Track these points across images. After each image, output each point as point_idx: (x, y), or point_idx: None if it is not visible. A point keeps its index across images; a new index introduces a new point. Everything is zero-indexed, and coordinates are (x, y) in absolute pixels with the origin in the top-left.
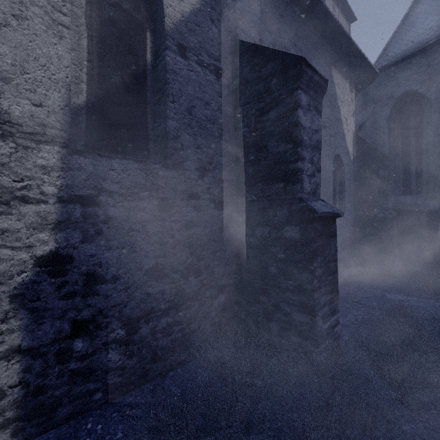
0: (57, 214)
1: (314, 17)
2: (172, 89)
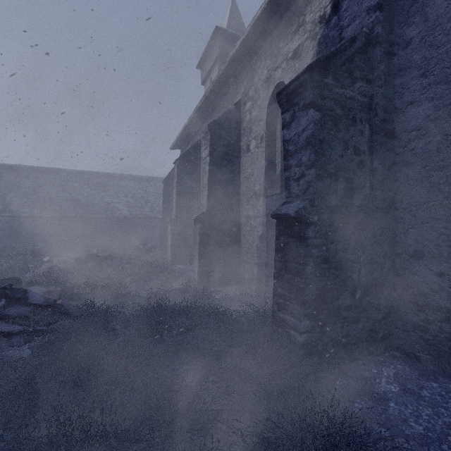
0: (262, 221)
1: None
2: None
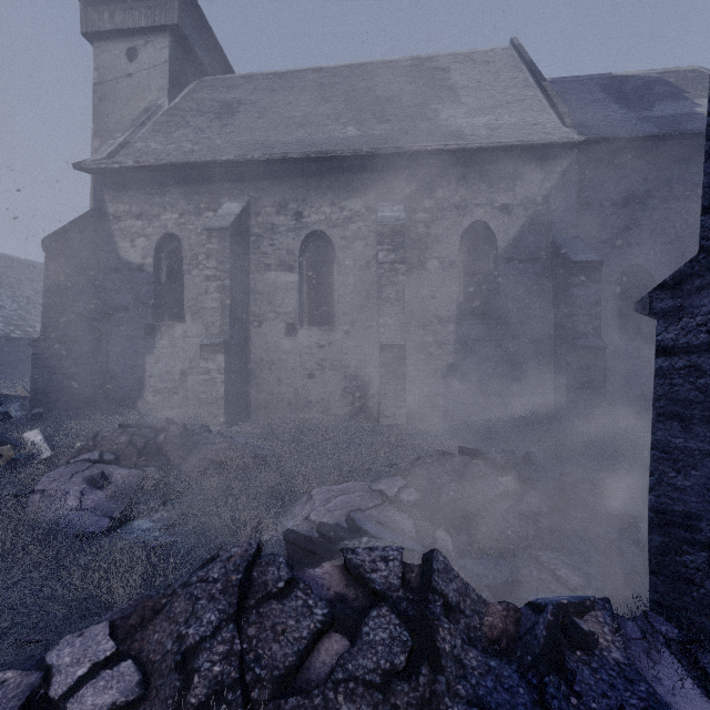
0: (453, 349)
1: (675, 138)
2: (502, 283)
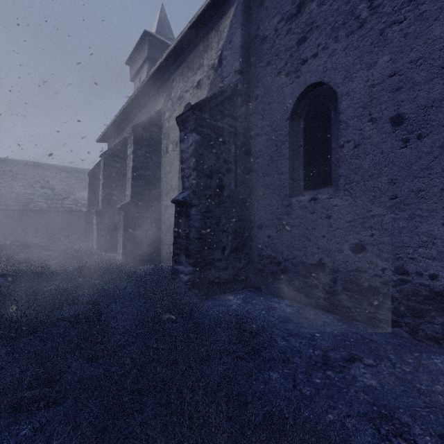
0: None
1: None
2: None
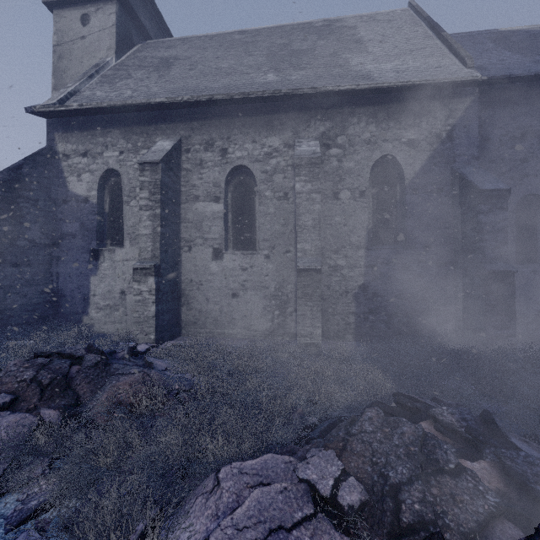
0: (364, 271)
1: None
2: (409, 212)
